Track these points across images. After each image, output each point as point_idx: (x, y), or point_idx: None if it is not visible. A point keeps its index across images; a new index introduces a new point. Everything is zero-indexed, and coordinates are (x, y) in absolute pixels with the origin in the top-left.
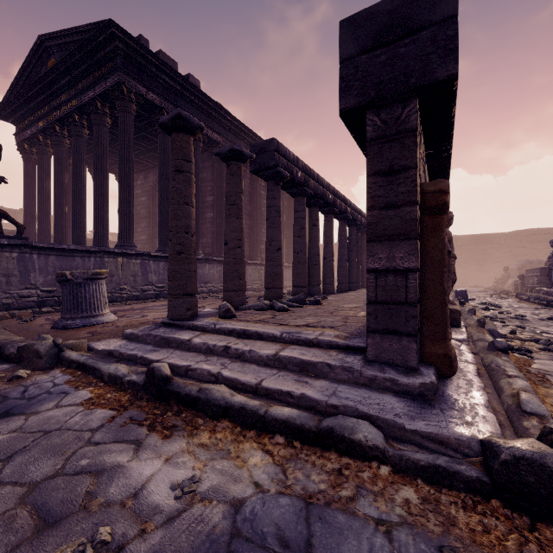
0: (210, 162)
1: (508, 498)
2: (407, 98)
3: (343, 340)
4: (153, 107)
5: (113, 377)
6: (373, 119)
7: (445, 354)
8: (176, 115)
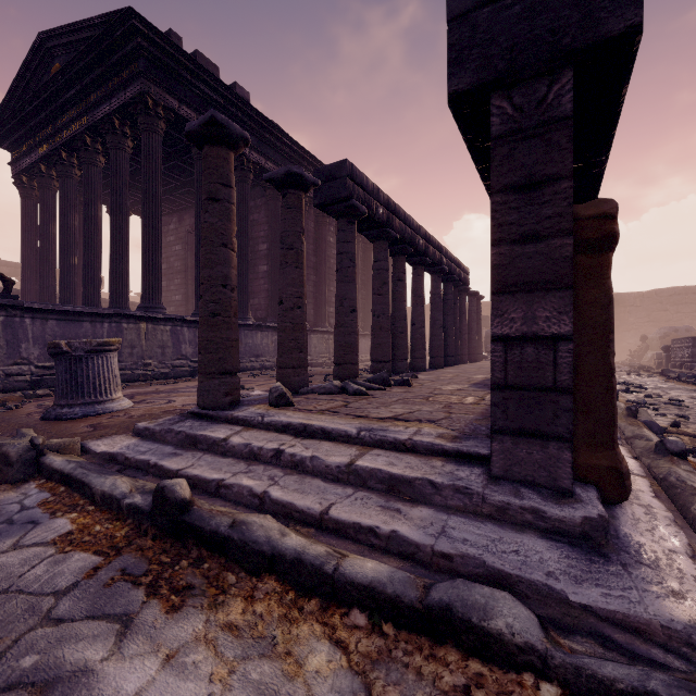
0: (263, 199)
1: None
2: (556, 70)
3: (451, 441)
4: None
5: (108, 497)
6: (501, 105)
7: (613, 468)
8: (209, 119)
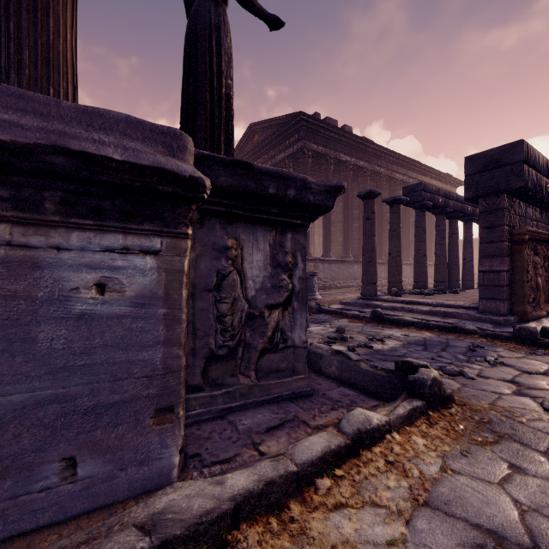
0: (356, 182)
1: (517, 340)
2: (499, 195)
3: (467, 305)
4: (320, 155)
5: (354, 315)
6: (482, 203)
7: (523, 310)
8: (369, 192)
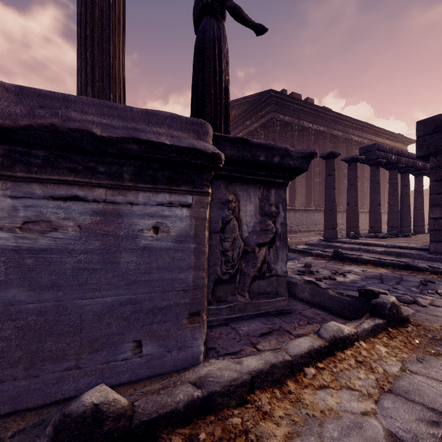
0: (316, 144)
1: None
2: None
3: (419, 247)
4: (286, 124)
5: (318, 254)
6: (433, 160)
7: None
8: (330, 153)
